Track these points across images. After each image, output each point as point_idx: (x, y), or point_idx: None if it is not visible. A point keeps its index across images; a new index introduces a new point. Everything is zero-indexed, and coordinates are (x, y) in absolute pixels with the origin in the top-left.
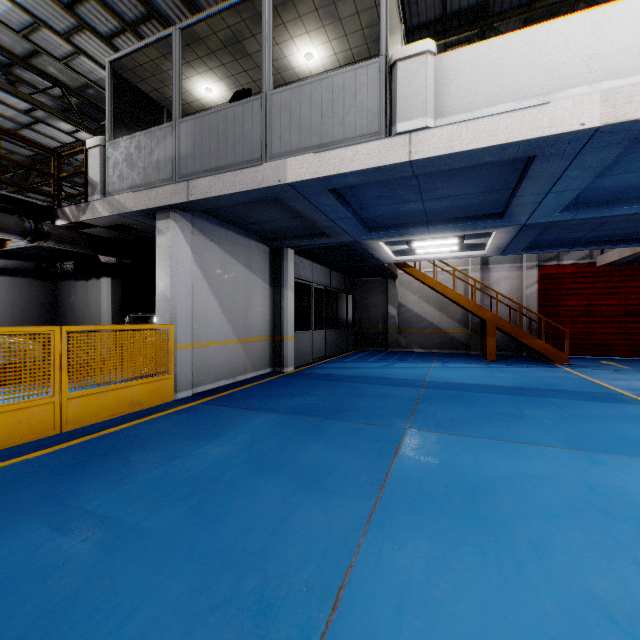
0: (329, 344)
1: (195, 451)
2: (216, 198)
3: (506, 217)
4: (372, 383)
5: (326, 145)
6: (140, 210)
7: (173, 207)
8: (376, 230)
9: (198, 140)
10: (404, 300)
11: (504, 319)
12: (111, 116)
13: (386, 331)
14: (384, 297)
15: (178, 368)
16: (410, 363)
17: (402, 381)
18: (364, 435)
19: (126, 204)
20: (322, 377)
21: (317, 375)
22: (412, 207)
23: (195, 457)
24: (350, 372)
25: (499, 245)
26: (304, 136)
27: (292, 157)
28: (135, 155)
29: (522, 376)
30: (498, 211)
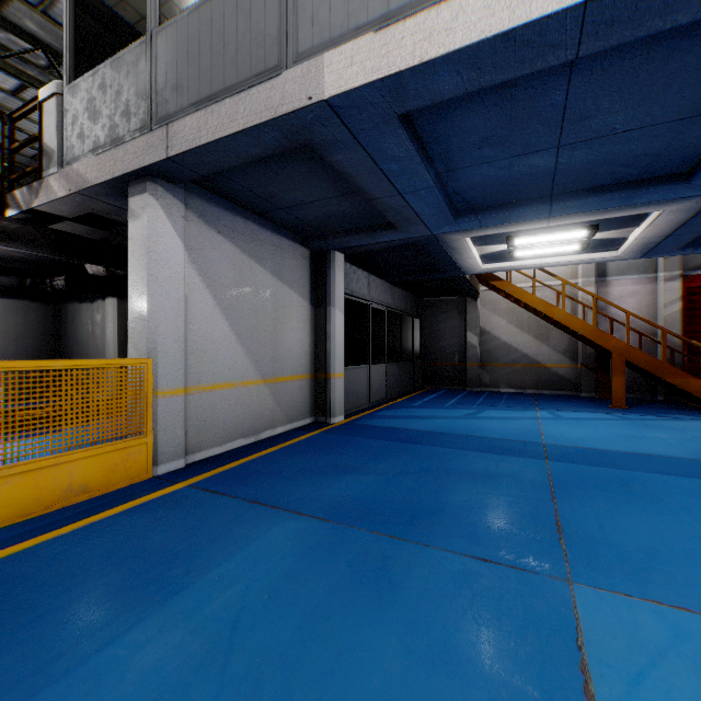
0: (391, 382)
1: (102, 653)
2: (209, 148)
3: (698, 177)
4: (461, 447)
5: (397, 14)
6: (104, 182)
7: (150, 173)
8: (466, 215)
9: (182, 56)
10: (488, 325)
11: (639, 350)
12: (73, 51)
13: (464, 365)
14: (461, 321)
15: (160, 426)
16: (504, 410)
17: (506, 444)
18: (483, 602)
19: (86, 175)
20: (384, 434)
21: (376, 430)
22: (535, 164)
23: (87, 684)
24: (423, 425)
25: (649, 239)
26: (355, 7)
27: (333, 49)
28: (98, 99)
29: (692, 437)
30: (682, 168)
